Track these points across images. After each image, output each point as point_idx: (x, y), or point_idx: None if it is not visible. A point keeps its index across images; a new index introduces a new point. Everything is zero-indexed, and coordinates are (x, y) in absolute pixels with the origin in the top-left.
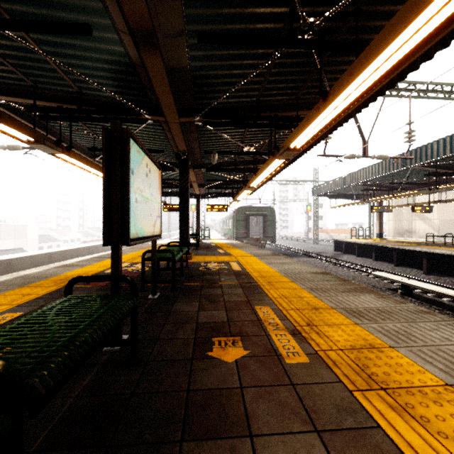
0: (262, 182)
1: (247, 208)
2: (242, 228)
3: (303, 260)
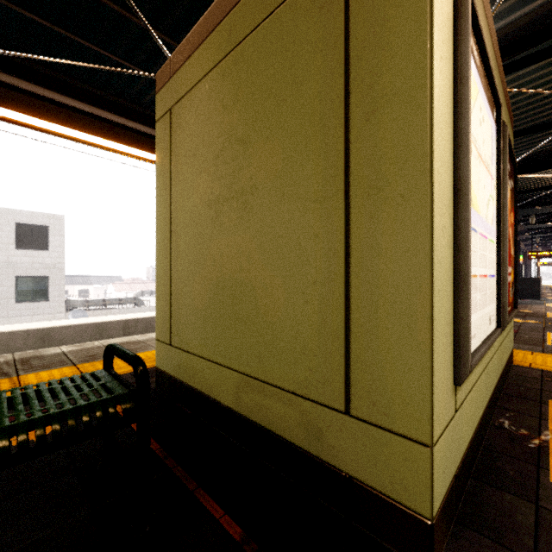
0: None
1: None
2: None
3: None
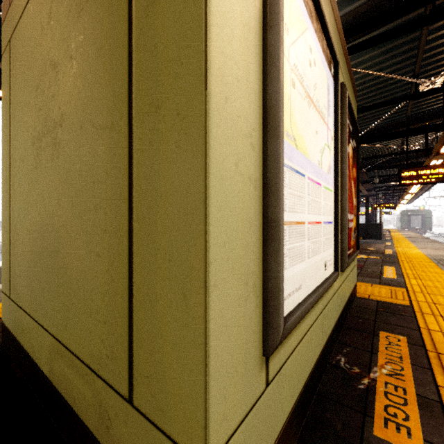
0: (411, 201)
1: (409, 211)
2: (405, 222)
3: (438, 238)
